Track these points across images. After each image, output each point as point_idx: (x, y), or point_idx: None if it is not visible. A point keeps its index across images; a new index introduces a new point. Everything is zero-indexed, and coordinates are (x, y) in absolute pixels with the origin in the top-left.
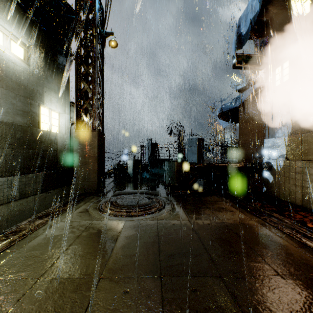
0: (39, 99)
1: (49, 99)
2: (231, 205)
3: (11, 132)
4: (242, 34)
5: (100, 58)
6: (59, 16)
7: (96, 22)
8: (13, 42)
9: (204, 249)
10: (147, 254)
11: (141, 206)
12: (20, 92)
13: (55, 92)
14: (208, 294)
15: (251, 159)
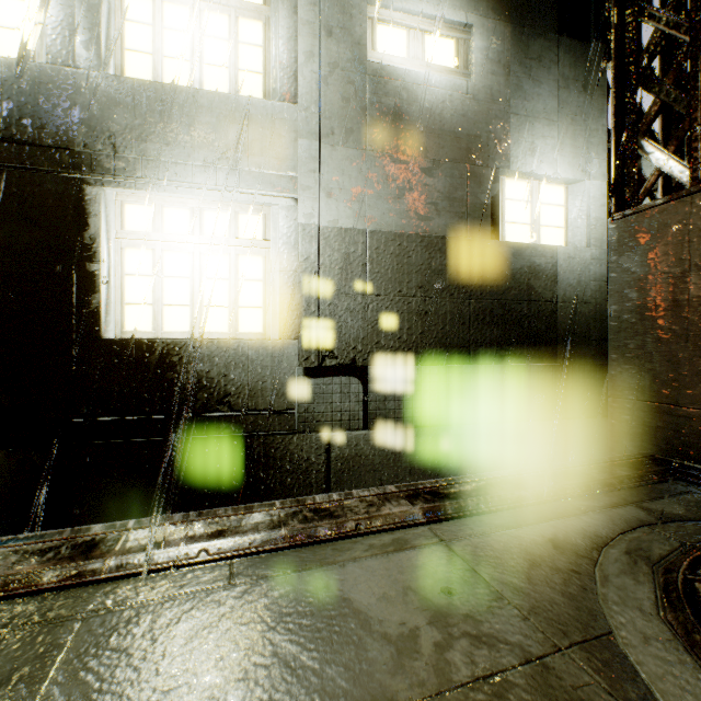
0: (495, 155)
1: (527, 148)
2: None
3: (420, 258)
4: None
5: None
6: None
7: None
8: (429, 39)
9: None
10: None
11: None
12: (442, 153)
13: (547, 121)
14: None
15: None
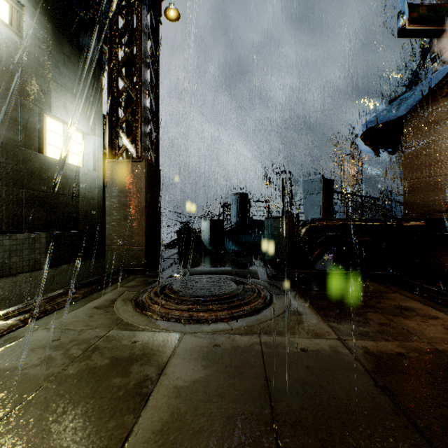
0: (42, 100)
1: (62, 105)
2: (421, 303)
3: None
4: None
5: (153, 38)
6: None
7: None
8: None
9: None
10: None
11: (221, 298)
12: None
13: (74, 95)
14: None
15: (431, 214)
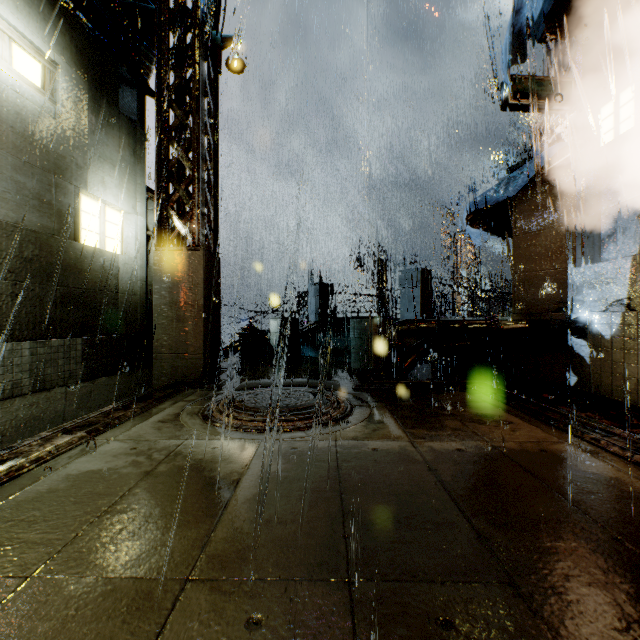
0: (78, 176)
1: (100, 180)
2: (504, 411)
3: (11, 245)
4: (526, 30)
5: (211, 94)
6: (124, 7)
7: (200, 12)
8: (17, 48)
9: (456, 510)
10: (313, 518)
11: (297, 409)
12: (32, 158)
13: (113, 166)
14: (487, 636)
15: (541, 314)
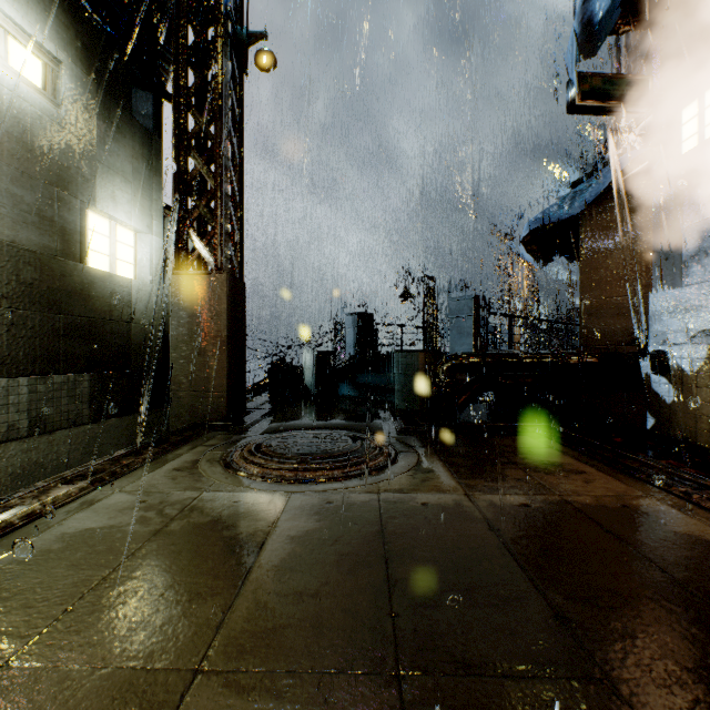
0: (84, 190)
1: (110, 194)
2: (574, 458)
3: (6, 267)
4: (596, 19)
5: (236, 97)
6: None
7: (223, 3)
8: (14, 42)
9: (526, 581)
10: (353, 590)
11: (333, 455)
12: (31, 168)
13: (125, 179)
14: None
15: (612, 346)
